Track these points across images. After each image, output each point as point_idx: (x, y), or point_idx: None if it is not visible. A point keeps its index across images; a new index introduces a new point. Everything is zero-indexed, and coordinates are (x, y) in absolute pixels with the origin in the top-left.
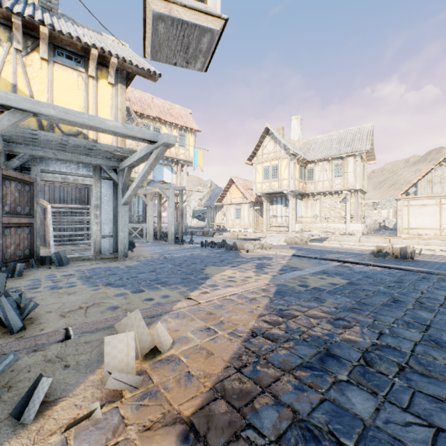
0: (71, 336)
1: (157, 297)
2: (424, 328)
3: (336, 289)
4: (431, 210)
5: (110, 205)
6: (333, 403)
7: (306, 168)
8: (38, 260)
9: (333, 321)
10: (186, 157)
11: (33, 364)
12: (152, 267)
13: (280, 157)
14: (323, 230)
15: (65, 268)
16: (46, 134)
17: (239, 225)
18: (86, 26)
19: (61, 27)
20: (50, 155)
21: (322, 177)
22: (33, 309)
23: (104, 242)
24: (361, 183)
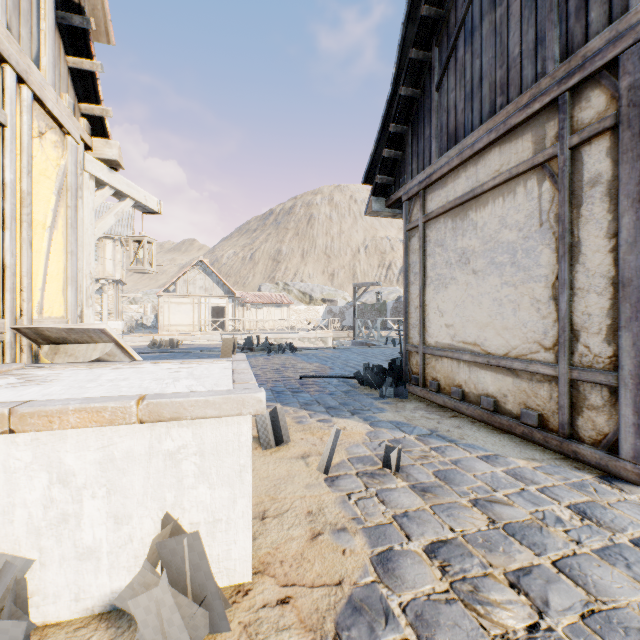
0: None
1: None
2: None
3: None
4: (188, 308)
5: None
6: None
7: None
8: None
9: None
10: None
11: None
12: None
13: None
14: None
15: None
16: None
17: None
18: None
19: None
20: None
21: None
22: None
23: None
24: (122, 273)
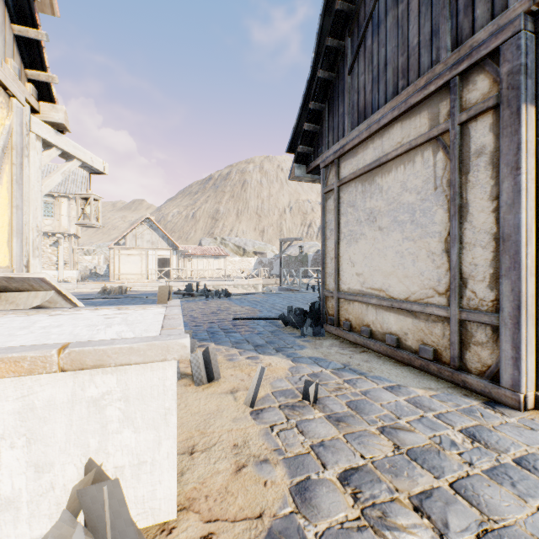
0: None
1: None
2: None
3: None
4: (136, 259)
5: None
6: None
7: None
8: None
9: None
10: None
11: None
12: None
13: None
14: None
15: None
16: None
17: None
18: None
19: None
20: None
21: None
22: None
23: None
24: (76, 228)
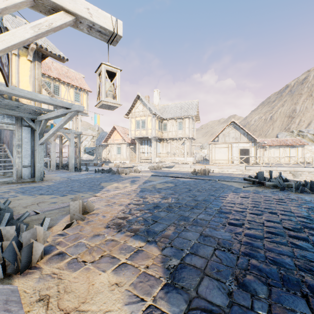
0: (39, 213)
1: None
2: (194, 197)
3: (168, 188)
4: (225, 150)
5: (29, 145)
6: (154, 215)
7: (162, 123)
8: None
9: (162, 198)
10: None
11: (28, 221)
12: (66, 185)
13: (147, 115)
14: (172, 161)
15: None
16: None
17: (120, 158)
18: None
19: None
20: None
21: (171, 129)
22: (8, 204)
23: (24, 171)
24: (192, 134)
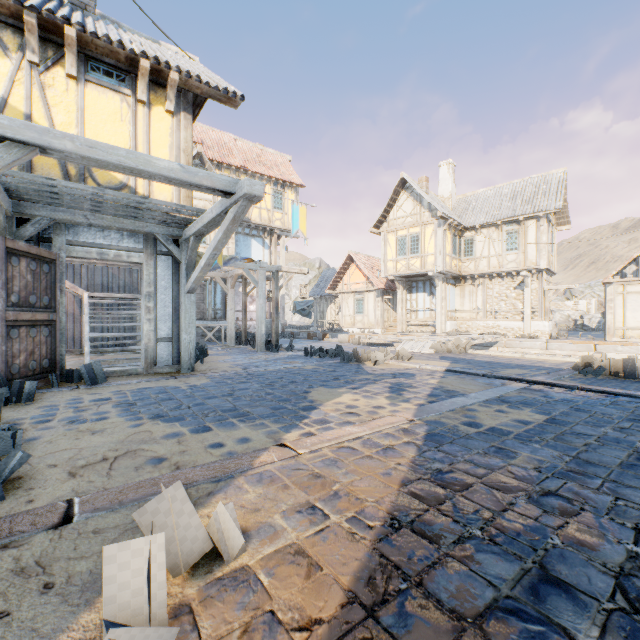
0: (73, 518)
1: (231, 441)
2: None
3: (530, 432)
4: None
5: (169, 294)
6: None
7: (462, 238)
8: (63, 375)
9: (539, 498)
10: (284, 224)
11: None
12: (229, 389)
13: (423, 221)
14: (487, 330)
15: (99, 388)
16: (68, 186)
17: (361, 323)
18: (138, 33)
19: (97, 30)
20: (80, 219)
21: (486, 251)
22: (21, 464)
23: (161, 349)
24: (548, 260)
